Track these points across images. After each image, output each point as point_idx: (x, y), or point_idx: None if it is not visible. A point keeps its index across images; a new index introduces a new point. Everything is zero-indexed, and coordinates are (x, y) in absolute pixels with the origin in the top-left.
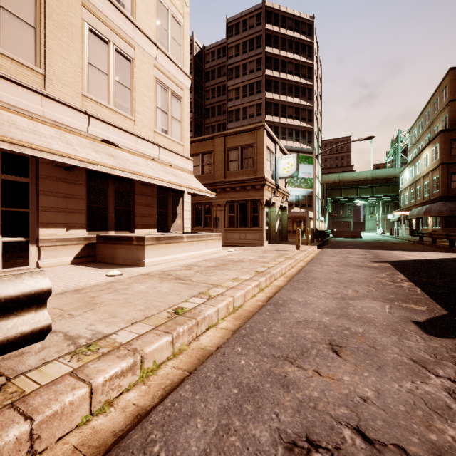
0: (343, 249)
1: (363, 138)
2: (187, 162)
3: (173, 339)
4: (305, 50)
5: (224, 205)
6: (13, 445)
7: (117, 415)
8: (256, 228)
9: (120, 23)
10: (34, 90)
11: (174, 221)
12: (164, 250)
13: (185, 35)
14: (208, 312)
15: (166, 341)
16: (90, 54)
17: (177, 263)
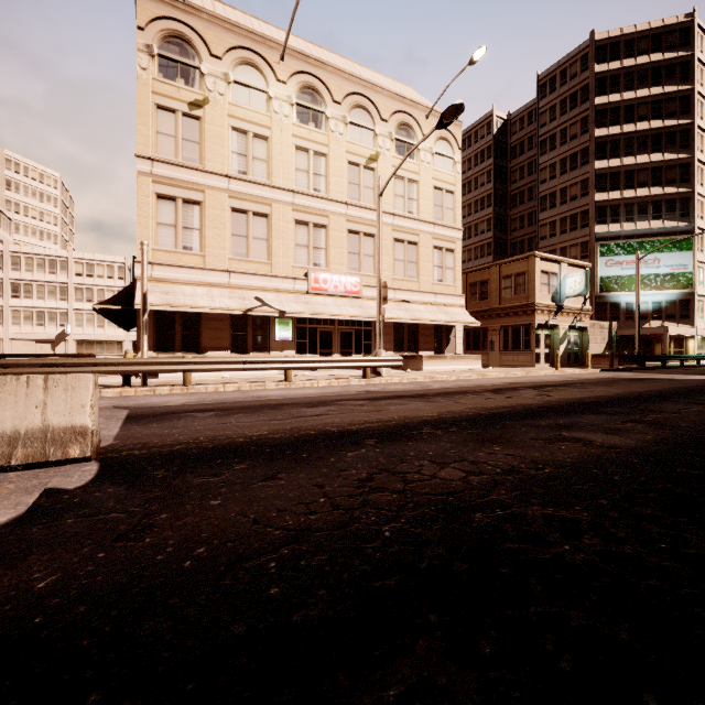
0: (622, 373)
1: None
2: (459, 298)
3: (424, 378)
4: (674, 74)
5: (498, 330)
6: (399, 379)
7: None
8: (527, 351)
9: (411, 225)
10: (374, 286)
11: (448, 345)
12: (434, 363)
13: (457, 198)
14: (437, 376)
15: (422, 377)
16: (395, 254)
17: (441, 371)
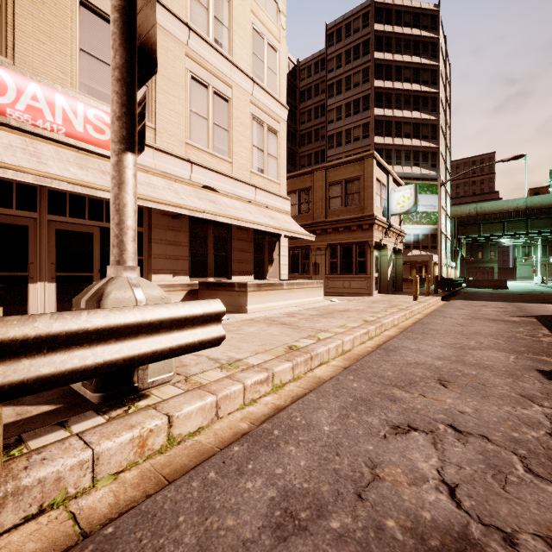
0: (476, 302)
1: (508, 158)
2: (284, 202)
3: (293, 366)
4: (427, 50)
5: (324, 249)
6: (209, 407)
7: (262, 407)
8: (363, 275)
9: (219, 65)
10: (148, 145)
11: (271, 267)
12: (264, 297)
13: (282, 62)
14: (320, 349)
15: (288, 366)
16: (192, 102)
17: (278, 311)
